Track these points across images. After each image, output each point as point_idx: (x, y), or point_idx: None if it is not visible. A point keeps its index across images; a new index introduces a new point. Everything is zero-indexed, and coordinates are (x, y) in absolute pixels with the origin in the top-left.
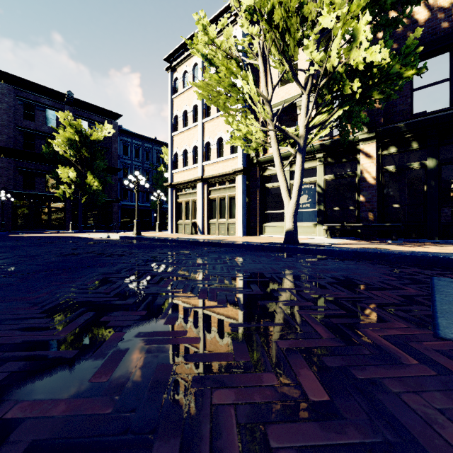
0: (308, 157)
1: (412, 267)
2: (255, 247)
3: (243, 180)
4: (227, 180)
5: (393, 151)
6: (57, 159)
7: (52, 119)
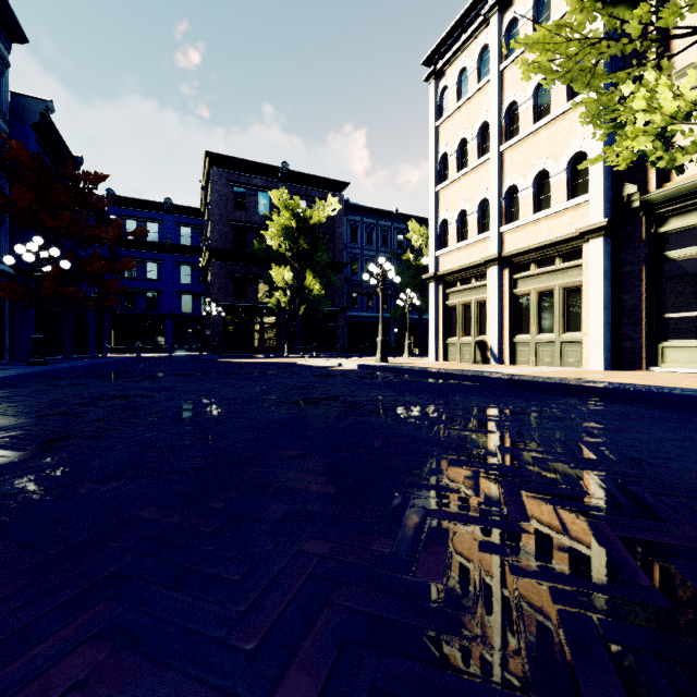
0: None
1: None
2: None
3: (603, 248)
4: (559, 254)
5: None
6: (270, 257)
7: (264, 204)
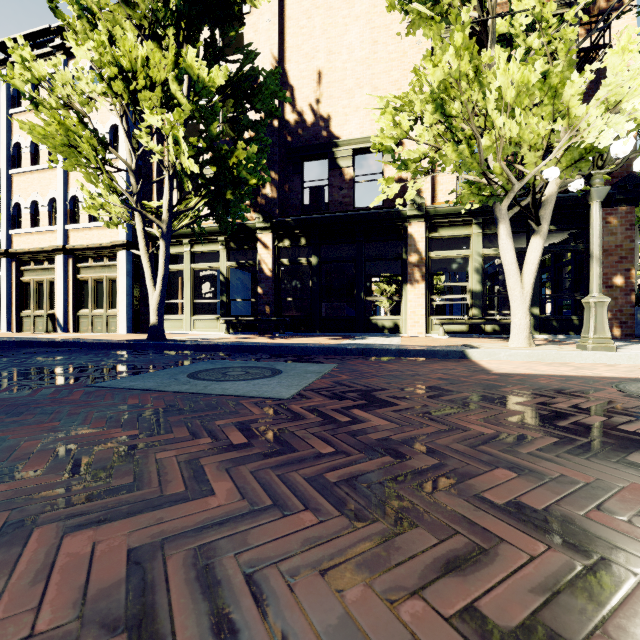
0: (211, 238)
1: (221, 355)
2: (105, 345)
3: (127, 257)
4: (106, 255)
5: (287, 245)
6: None
7: None
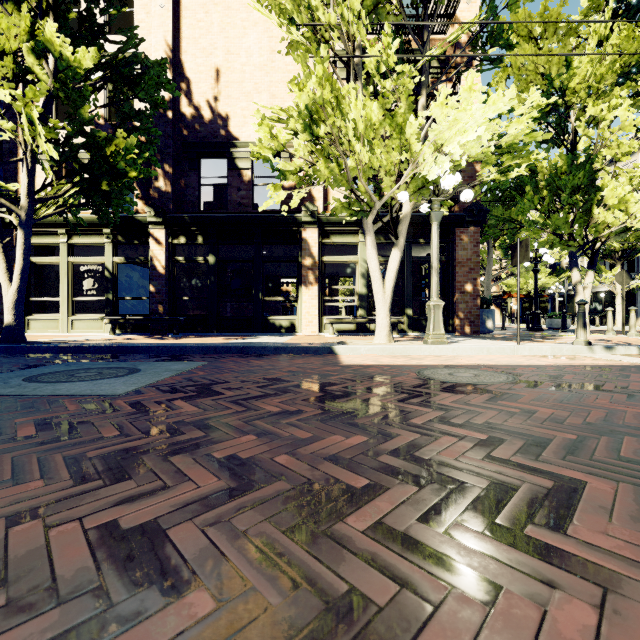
0: (94, 230)
1: (87, 357)
2: None
3: None
4: None
5: (183, 242)
6: None
7: None
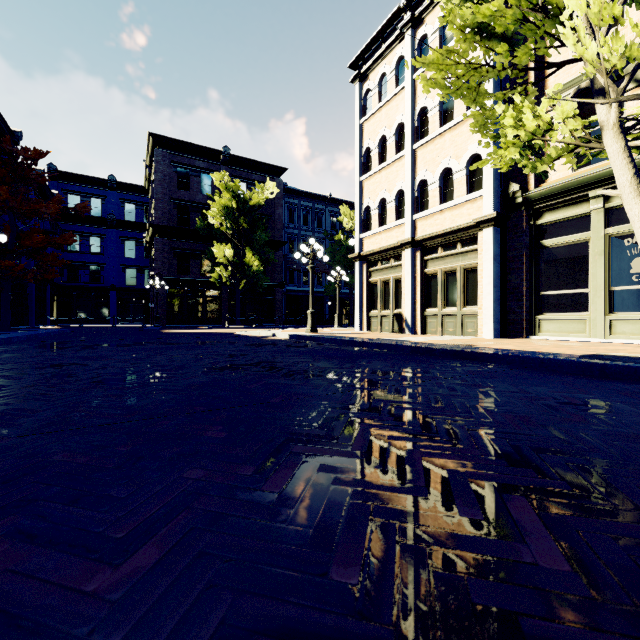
0: None
1: None
2: (579, 366)
3: (494, 236)
4: (460, 239)
5: None
6: (212, 235)
7: (206, 185)
